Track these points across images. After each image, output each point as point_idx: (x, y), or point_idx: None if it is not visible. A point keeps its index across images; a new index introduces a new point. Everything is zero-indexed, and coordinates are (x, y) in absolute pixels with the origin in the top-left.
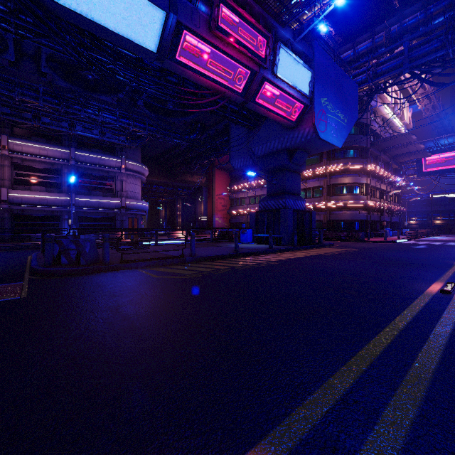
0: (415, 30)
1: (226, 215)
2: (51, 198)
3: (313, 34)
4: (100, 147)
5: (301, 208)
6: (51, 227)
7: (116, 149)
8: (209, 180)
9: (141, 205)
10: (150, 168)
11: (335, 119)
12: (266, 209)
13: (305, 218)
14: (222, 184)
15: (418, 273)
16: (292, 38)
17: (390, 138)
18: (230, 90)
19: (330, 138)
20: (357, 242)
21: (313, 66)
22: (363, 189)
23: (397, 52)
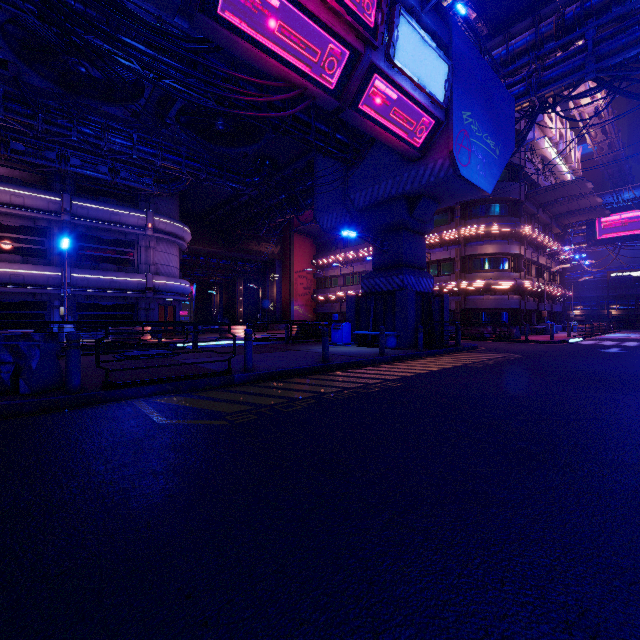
0: (604, 13)
1: (310, 302)
2: (30, 274)
3: (444, 19)
4: (113, 195)
5: (427, 290)
6: (32, 319)
7: (139, 199)
8: (284, 250)
9: (178, 285)
10: (195, 231)
11: (482, 148)
12: (372, 291)
13: (433, 305)
14: (304, 256)
15: None
16: (418, 5)
17: (555, 187)
18: (315, 85)
19: (475, 178)
20: (510, 343)
21: (451, 57)
22: (514, 263)
23: (574, 49)
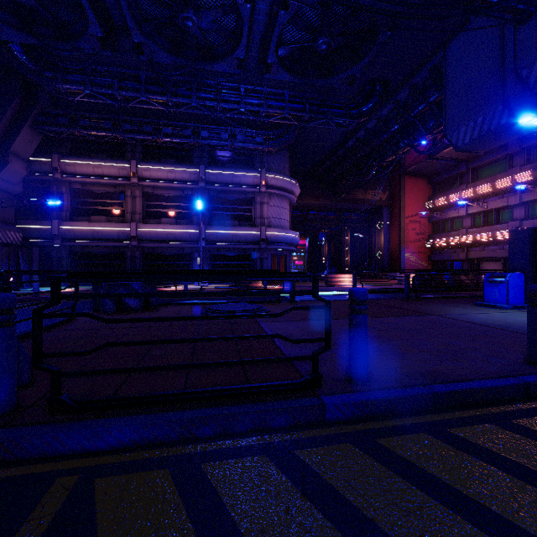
0: None
1: (423, 249)
2: (179, 232)
3: None
4: (236, 161)
5: None
6: (182, 267)
7: (255, 161)
8: (393, 196)
9: (287, 236)
10: (304, 187)
11: None
12: None
13: None
14: (417, 199)
15: None
16: None
17: None
18: None
19: None
20: None
21: None
22: None
23: None
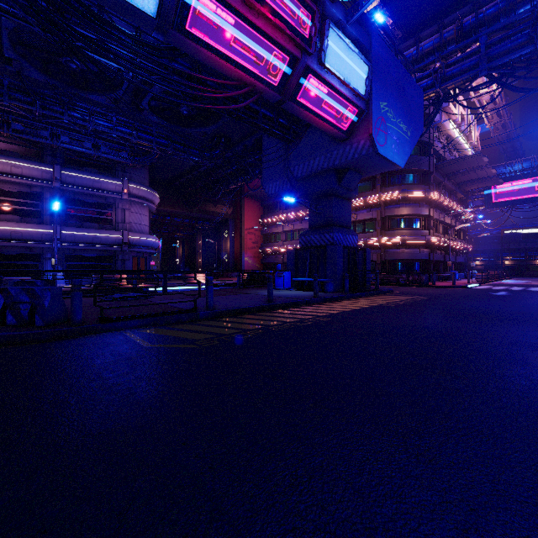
0: (494, 22)
1: (257, 254)
2: (27, 231)
3: (366, 25)
4: (95, 166)
5: (353, 245)
6: (28, 268)
7: (117, 169)
8: (236, 211)
9: (149, 240)
10: (162, 195)
11: (396, 131)
12: (308, 245)
13: (358, 257)
14: (253, 216)
15: (532, 335)
16: (344, 18)
17: (457, 161)
18: (262, 83)
19: (390, 155)
20: (420, 288)
21: (371, 59)
22: (425, 222)
23: (470, 51)
